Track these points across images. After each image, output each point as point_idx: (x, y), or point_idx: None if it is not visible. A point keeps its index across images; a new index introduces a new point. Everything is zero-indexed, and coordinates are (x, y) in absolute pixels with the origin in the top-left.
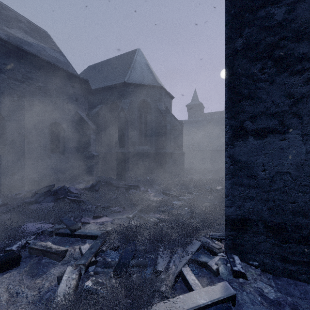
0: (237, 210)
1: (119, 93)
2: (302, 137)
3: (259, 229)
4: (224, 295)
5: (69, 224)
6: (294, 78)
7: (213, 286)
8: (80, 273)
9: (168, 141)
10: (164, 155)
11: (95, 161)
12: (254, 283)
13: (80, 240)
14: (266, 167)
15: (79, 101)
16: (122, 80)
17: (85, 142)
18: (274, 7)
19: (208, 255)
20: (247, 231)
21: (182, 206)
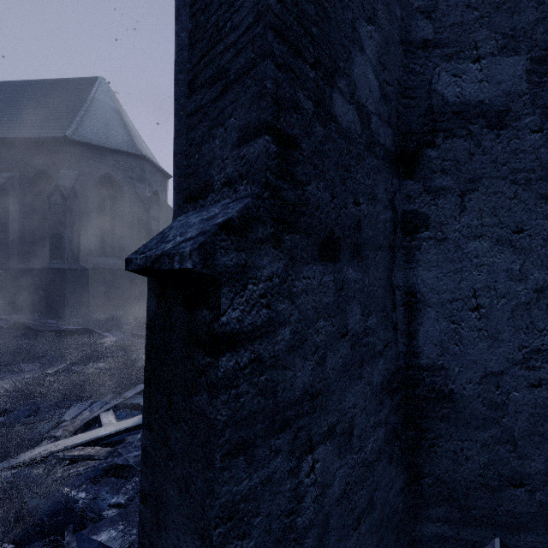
0: None
1: (55, 156)
2: None
3: None
4: (136, 423)
5: None
6: None
7: (130, 419)
8: None
9: None
10: None
11: None
12: None
13: None
14: None
15: None
16: (61, 133)
17: None
18: None
19: None
20: None
21: None
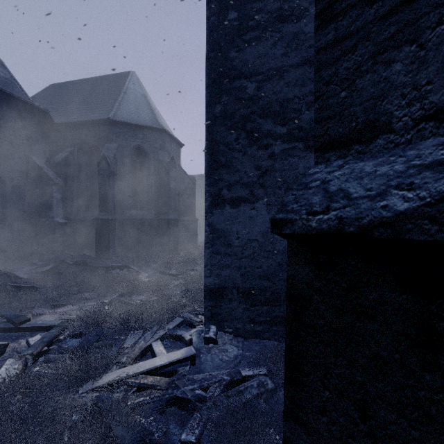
0: (215, 280)
1: (101, 134)
2: (267, 207)
3: (234, 296)
4: (184, 356)
5: (12, 317)
6: (262, 151)
7: (178, 351)
8: (25, 364)
9: (173, 204)
10: (167, 222)
11: (61, 231)
12: (222, 346)
13: (28, 334)
14: (240, 235)
15: (33, 140)
16: (106, 115)
17: (44, 203)
18: (247, 80)
19: (186, 329)
20: (223, 299)
21: (178, 285)
